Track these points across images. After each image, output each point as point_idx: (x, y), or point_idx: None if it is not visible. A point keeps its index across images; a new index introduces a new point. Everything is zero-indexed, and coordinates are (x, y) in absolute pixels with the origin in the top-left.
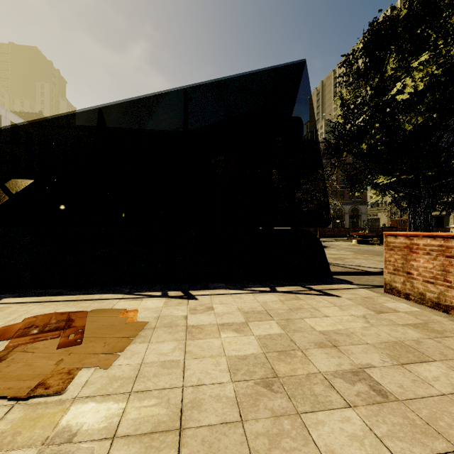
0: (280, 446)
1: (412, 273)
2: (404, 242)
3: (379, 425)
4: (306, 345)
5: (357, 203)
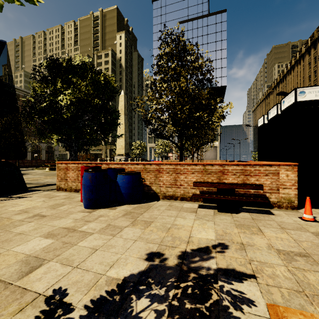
0: (0, 237)
1: (68, 179)
2: (65, 166)
3: (41, 222)
4: (10, 216)
5: (52, 143)
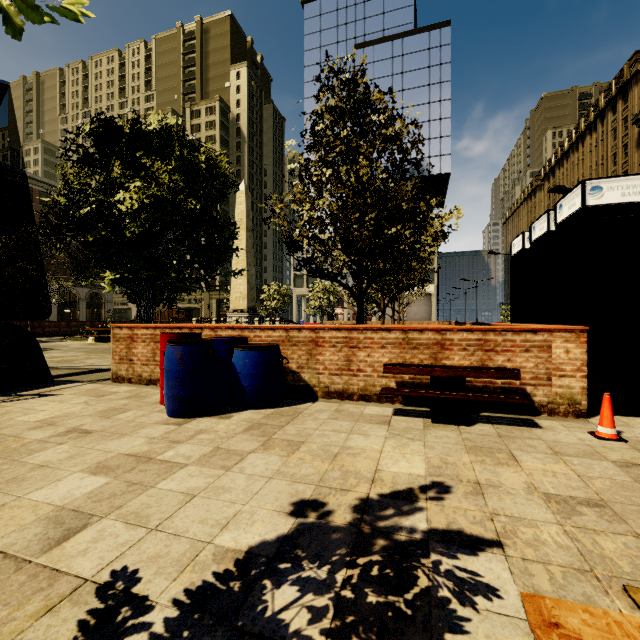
0: (2, 474)
1: (134, 359)
2: (128, 333)
3: (82, 443)
4: (19, 432)
5: (100, 287)
